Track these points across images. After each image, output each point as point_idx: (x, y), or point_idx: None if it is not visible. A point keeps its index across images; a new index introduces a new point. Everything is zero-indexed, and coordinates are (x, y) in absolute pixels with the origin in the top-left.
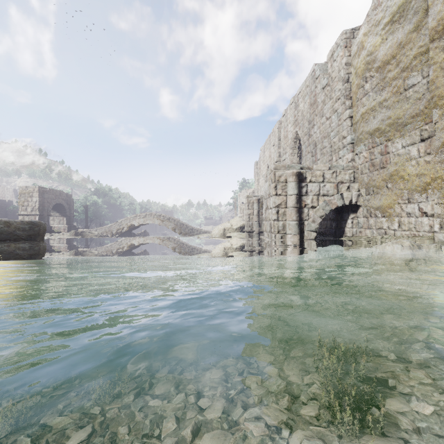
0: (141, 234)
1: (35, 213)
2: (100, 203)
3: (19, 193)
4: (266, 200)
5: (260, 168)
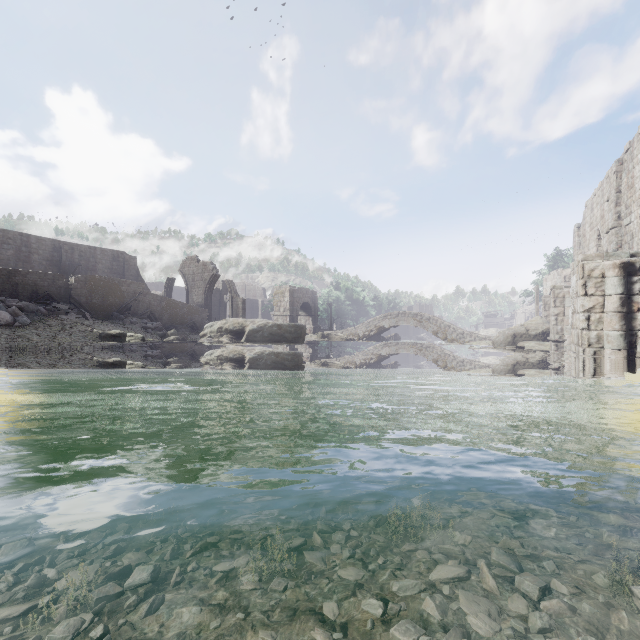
0: (391, 338)
1: (286, 313)
2: (342, 299)
3: (274, 293)
4: (573, 300)
5: (584, 235)
